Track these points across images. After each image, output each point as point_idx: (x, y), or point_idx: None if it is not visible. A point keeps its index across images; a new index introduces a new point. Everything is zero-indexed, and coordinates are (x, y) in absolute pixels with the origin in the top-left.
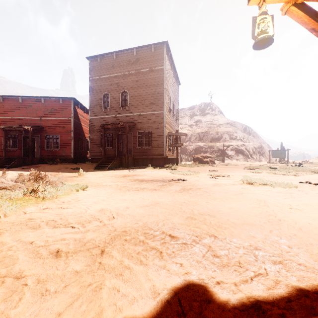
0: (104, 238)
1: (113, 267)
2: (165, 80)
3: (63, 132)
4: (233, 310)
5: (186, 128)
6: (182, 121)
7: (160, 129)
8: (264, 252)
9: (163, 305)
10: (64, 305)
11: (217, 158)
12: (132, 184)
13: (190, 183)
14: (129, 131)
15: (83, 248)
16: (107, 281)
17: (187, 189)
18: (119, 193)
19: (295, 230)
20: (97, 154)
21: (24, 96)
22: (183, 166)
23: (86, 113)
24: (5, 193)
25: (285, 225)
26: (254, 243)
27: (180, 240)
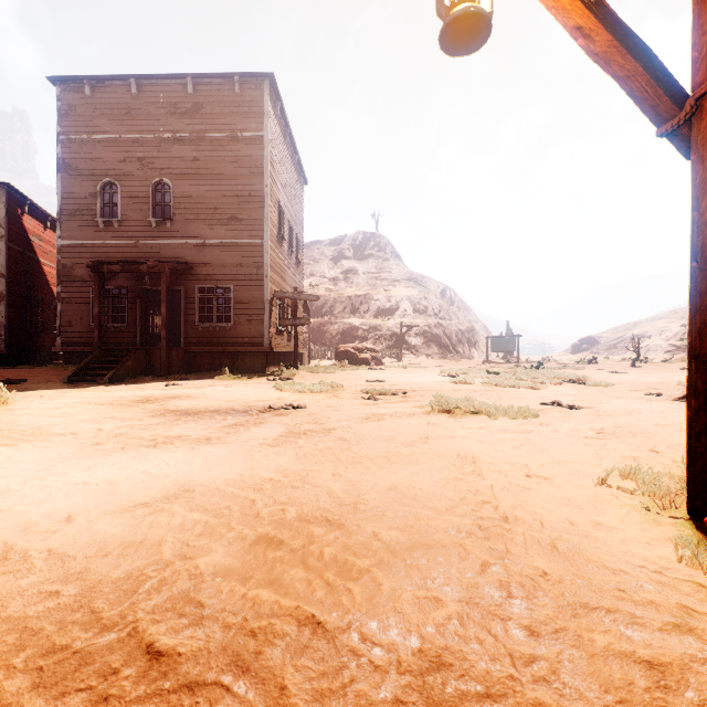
0: None
1: None
2: (267, 166)
3: None
4: None
5: (323, 286)
6: (316, 270)
7: (256, 282)
8: (460, 679)
9: None
10: None
11: (388, 353)
12: (150, 424)
13: (313, 414)
14: (176, 285)
15: None
16: None
17: (298, 434)
18: (84, 458)
19: (542, 551)
20: (81, 342)
21: None
22: (310, 371)
23: (53, 231)
24: None
25: (520, 538)
26: (435, 631)
27: (181, 670)
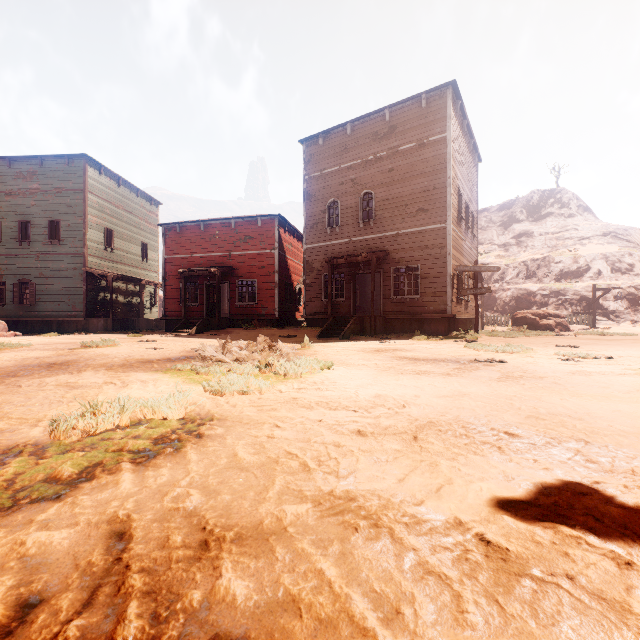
0: (406, 426)
1: (440, 451)
2: (449, 161)
3: (263, 274)
4: (621, 504)
5: (492, 253)
6: (483, 238)
7: (440, 260)
8: None
9: (522, 487)
10: (405, 470)
11: (575, 319)
12: (400, 364)
13: (517, 367)
14: (377, 268)
15: (388, 432)
16: (441, 460)
17: (514, 377)
18: (387, 376)
19: None
20: (317, 312)
21: (207, 220)
22: (490, 336)
23: (296, 239)
24: (237, 366)
25: None
26: None
27: (525, 440)
